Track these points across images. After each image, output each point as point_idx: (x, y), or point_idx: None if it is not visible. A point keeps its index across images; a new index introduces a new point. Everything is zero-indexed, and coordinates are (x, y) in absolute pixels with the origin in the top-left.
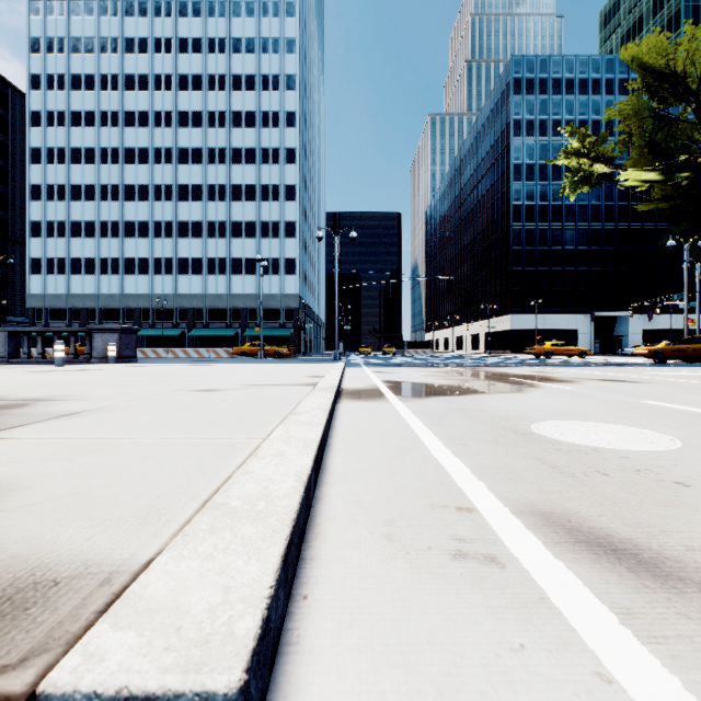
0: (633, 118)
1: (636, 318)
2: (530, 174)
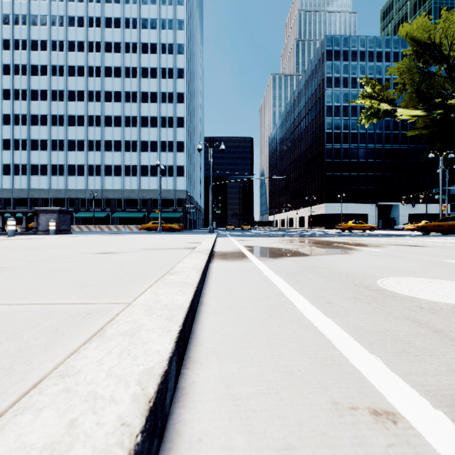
0: (407, 73)
1: (404, 206)
2: (337, 112)
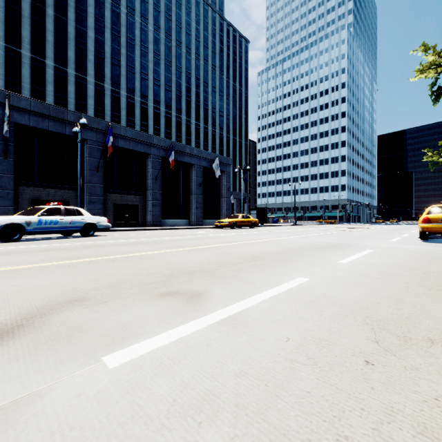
0: None
1: None
2: None
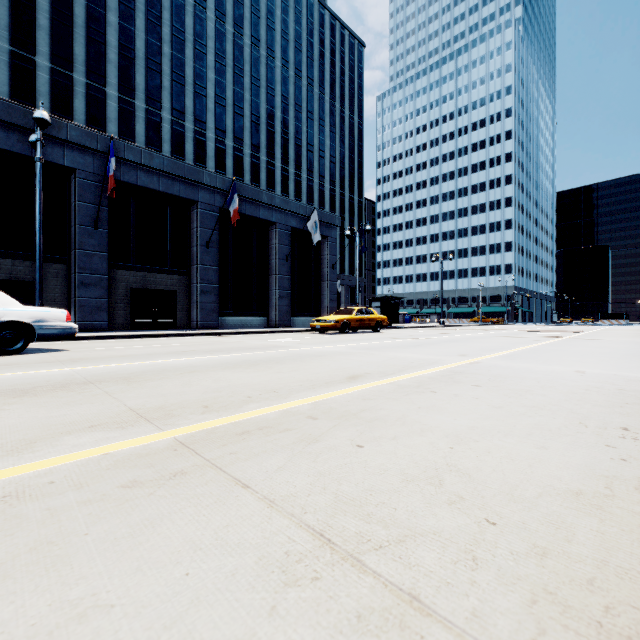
0: None
1: None
2: None
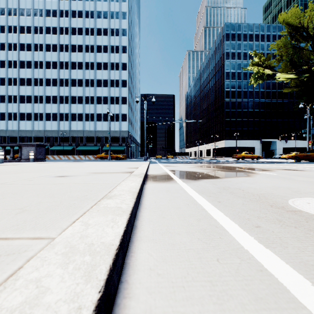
0: (283, 48)
1: (280, 142)
2: (233, 77)
